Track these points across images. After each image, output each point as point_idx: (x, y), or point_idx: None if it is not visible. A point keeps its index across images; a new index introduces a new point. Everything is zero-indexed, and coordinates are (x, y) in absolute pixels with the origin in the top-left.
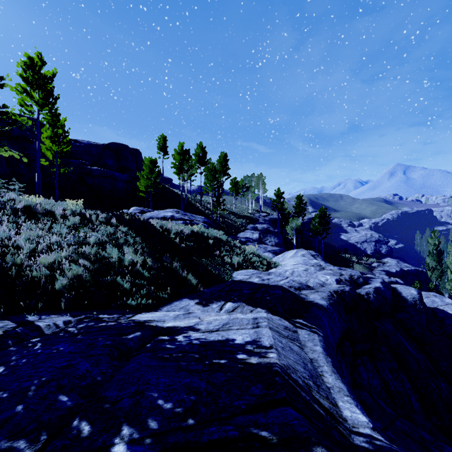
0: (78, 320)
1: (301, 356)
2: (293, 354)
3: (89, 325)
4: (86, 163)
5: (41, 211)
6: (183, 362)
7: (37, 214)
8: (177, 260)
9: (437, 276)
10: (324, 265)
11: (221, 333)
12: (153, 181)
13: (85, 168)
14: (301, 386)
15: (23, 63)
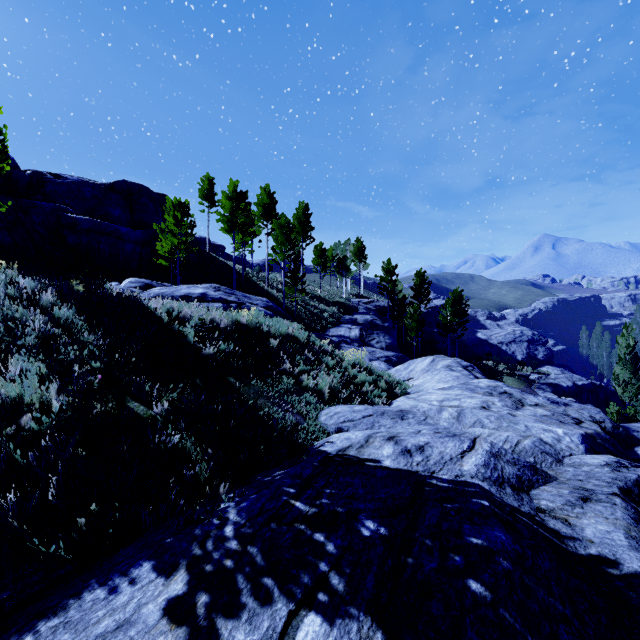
0: None
1: None
2: None
3: None
4: (68, 209)
5: None
6: None
7: None
8: (170, 395)
9: (632, 395)
10: (518, 394)
11: None
12: (182, 240)
13: (63, 216)
14: None
15: None
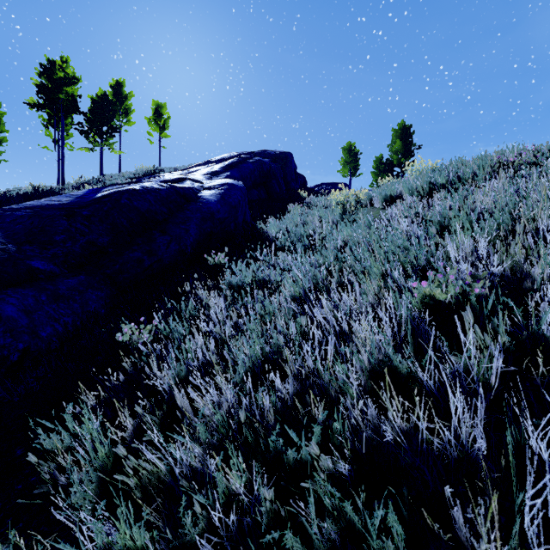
0: None
1: None
2: None
3: None
4: None
5: None
6: None
7: None
8: None
9: None
10: None
11: None
12: None
13: None
14: None
15: (374, 161)
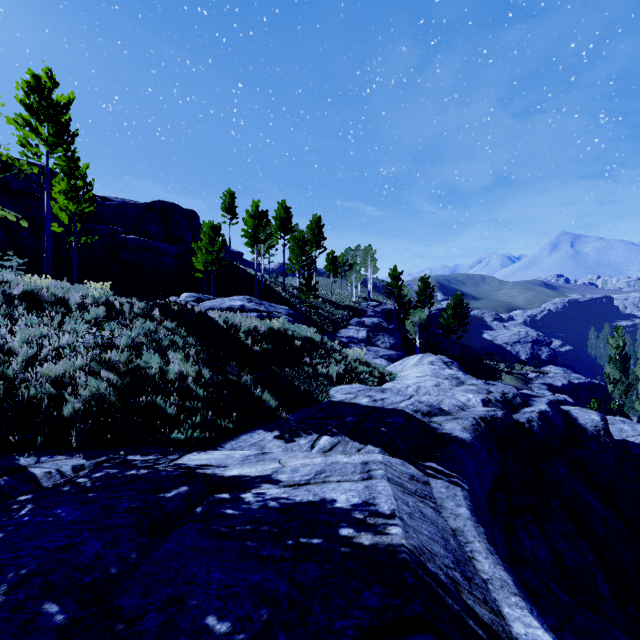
0: (94, 464)
1: (438, 526)
2: (426, 525)
3: (109, 474)
4: (119, 230)
5: (48, 299)
6: (252, 542)
7: (42, 303)
8: (248, 372)
9: (621, 392)
10: (463, 378)
11: (313, 489)
12: (215, 256)
13: (117, 237)
14: (445, 585)
15: (26, 84)
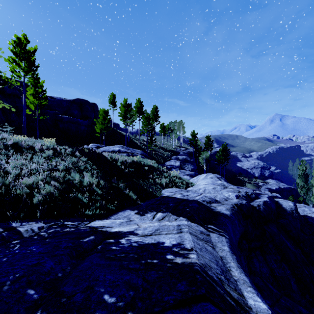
0: (48, 226)
1: (213, 255)
2: (208, 254)
3: (56, 231)
4: (59, 113)
5: (25, 146)
6: (125, 261)
7: (22, 148)
8: (122, 182)
9: (304, 192)
10: (227, 185)
11: (154, 237)
12: (106, 126)
13: (58, 116)
14: (216, 281)
15: (13, 41)
